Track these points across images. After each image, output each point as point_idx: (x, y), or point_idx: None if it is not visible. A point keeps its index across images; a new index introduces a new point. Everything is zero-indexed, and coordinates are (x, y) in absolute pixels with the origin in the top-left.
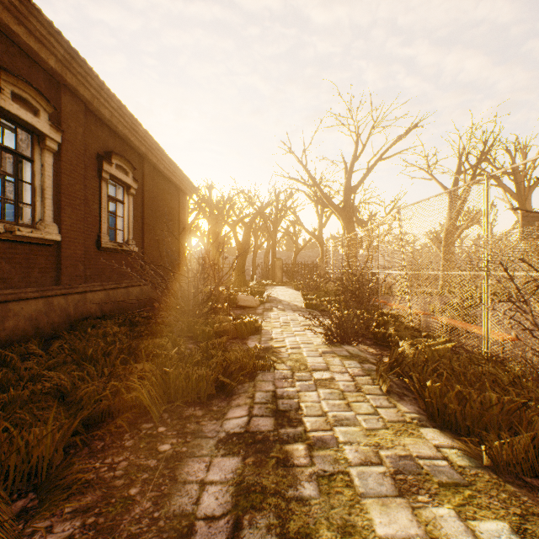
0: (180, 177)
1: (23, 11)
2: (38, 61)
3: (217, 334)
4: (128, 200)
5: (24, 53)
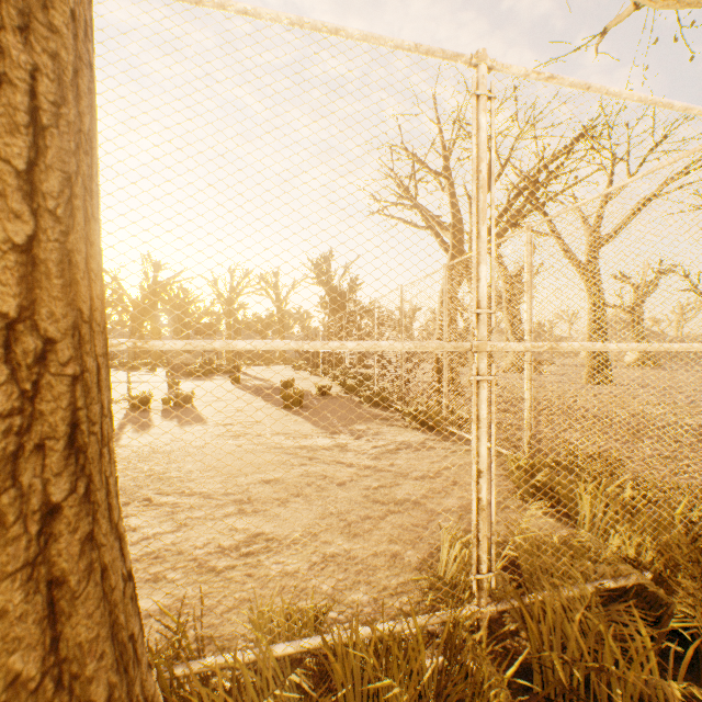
0: None
1: None
2: None
3: None
4: None
5: None
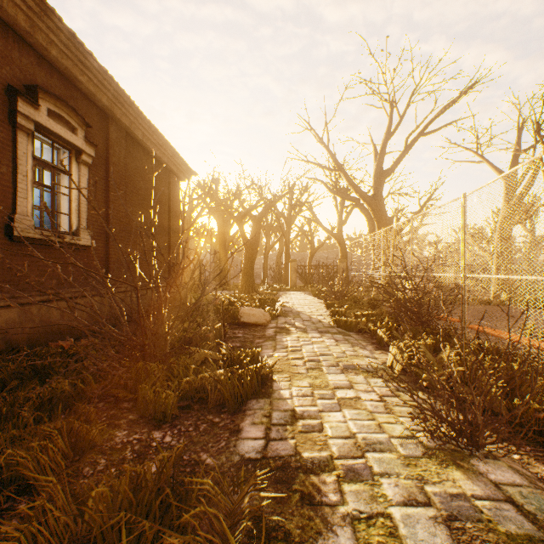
0: (169, 153)
1: None
2: None
3: (189, 395)
4: (78, 171)
5: None
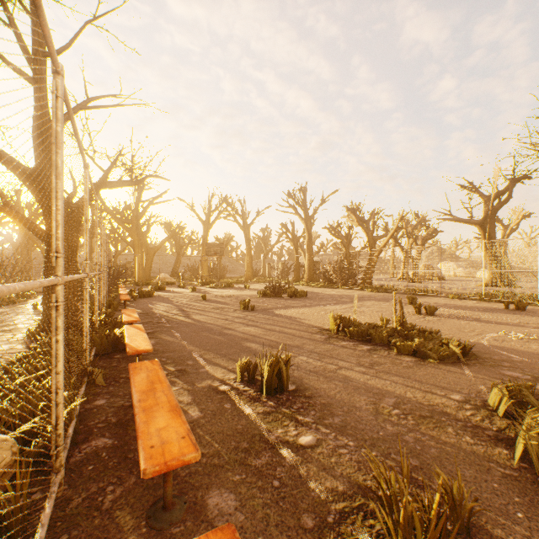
0: None
1: None
2: None
3: None
4: None
5: None
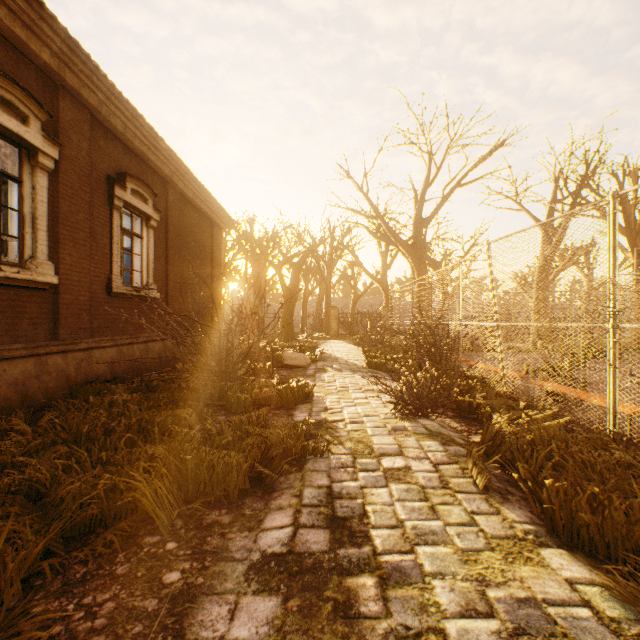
0: (214, 207)
1: None
2: (27, 55)
3: (256, 403)
4: (147, 235)
5: (8, 43)
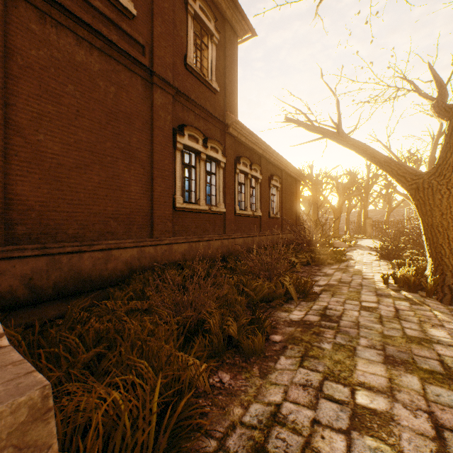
0: (297, 174)
1: (258, 143)
2: (257, 153)
3: None
4: (277, 194)
5: (254, 152)
